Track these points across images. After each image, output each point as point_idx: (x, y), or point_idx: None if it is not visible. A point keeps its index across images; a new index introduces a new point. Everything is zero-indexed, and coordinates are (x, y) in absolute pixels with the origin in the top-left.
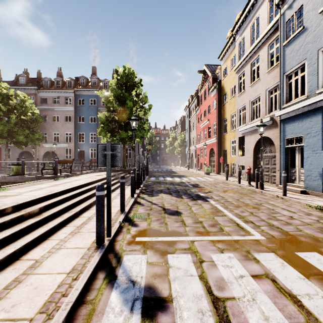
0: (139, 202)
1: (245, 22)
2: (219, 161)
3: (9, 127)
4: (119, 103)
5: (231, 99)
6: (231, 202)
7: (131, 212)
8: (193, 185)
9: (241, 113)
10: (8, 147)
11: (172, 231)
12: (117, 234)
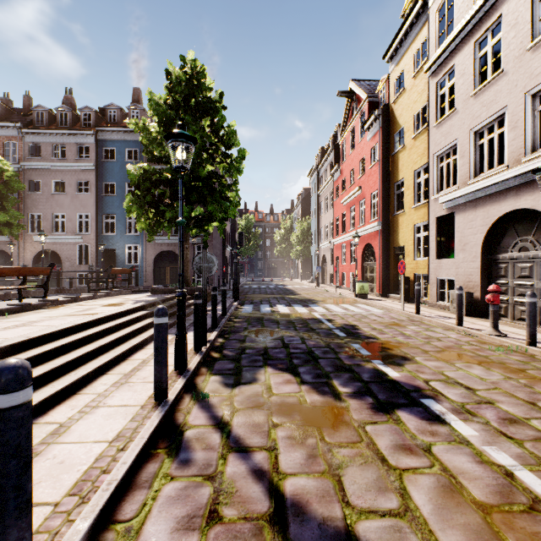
0: (178, 431)
1: None
2: (386, 269)
3: None
4: None
5: (416, 137)
6: (531, 423)
7: None
8: (345, 332)
9: (444, 164)
10: None
11: None
12: None
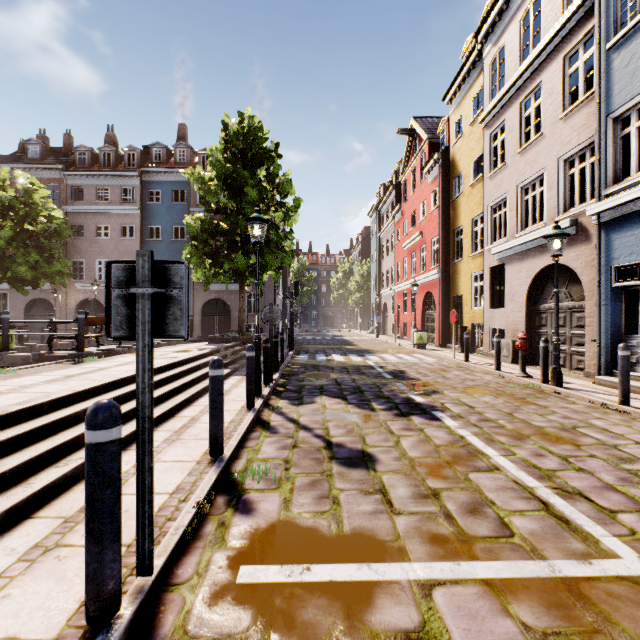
0: (266, 422)
1: (505, 14)
2: (446, 319)
3: None
4: (231, 193)
5: (473, 185)
6: (497, 421)
7: (242, 456)
8: (393, 375)
9: (496, 215)
10: (4, 290)
11: (355, 534)
12: (184, 548)
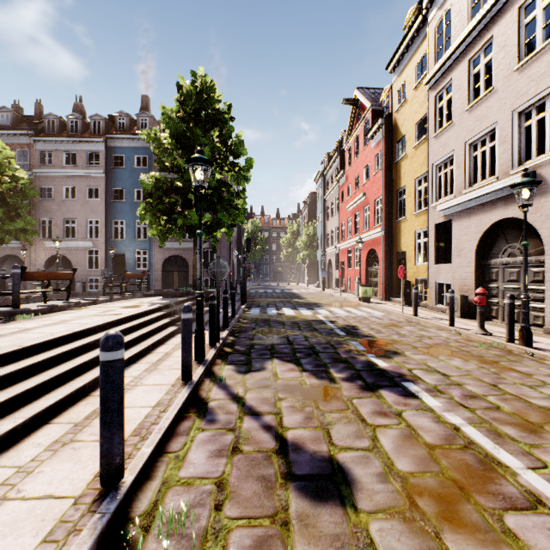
0: (203, 402)
1: None
2: (389, 274)
3: None
4: (185, 152)
5: (417, 146)
6: (487, 398)
7: (156, 474)
8: (345, 331)
9: (442, 173)
10: None
11: None
12: None
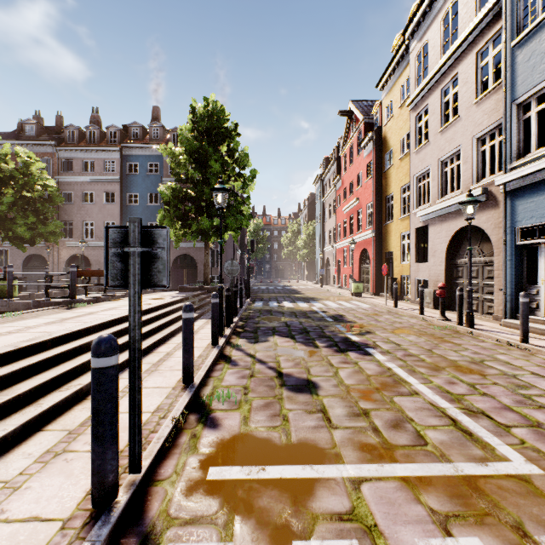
0: (228, 357)
1: (428, 15)
2: (378, 272)
3: (0, 211)
4: (198, 166)
5: (402, 158)
6: (419, 356)
7: (209, 384)
8: (333, 318)
9: (421, 184)
10: (5, 247)
11: (300, 443)
12: (165, 454)
